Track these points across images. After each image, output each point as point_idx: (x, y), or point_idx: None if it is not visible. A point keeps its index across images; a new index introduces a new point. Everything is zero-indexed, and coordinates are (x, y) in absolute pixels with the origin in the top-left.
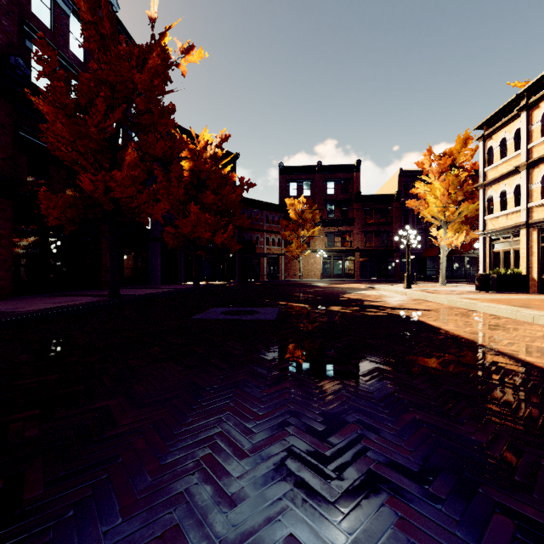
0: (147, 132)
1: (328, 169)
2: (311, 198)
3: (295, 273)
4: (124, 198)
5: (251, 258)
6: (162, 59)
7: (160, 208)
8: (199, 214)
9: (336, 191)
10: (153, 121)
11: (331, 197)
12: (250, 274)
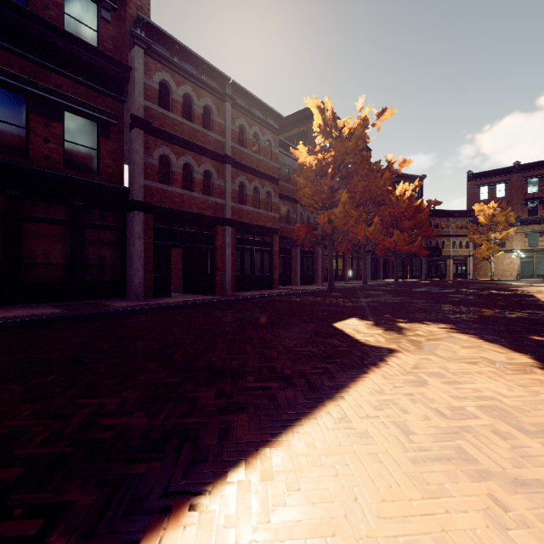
0: (380, 204)
1: (528, 167)
2: (506, 199)
3: (486, 273)
4: (373, 239)
5: (436, 260)
6: (389, 171)
7: (388, 242)
8: (399, 235)
9: (539, 188)
10: (382, 198)
11: (532, 195)
12: (436, 273)
